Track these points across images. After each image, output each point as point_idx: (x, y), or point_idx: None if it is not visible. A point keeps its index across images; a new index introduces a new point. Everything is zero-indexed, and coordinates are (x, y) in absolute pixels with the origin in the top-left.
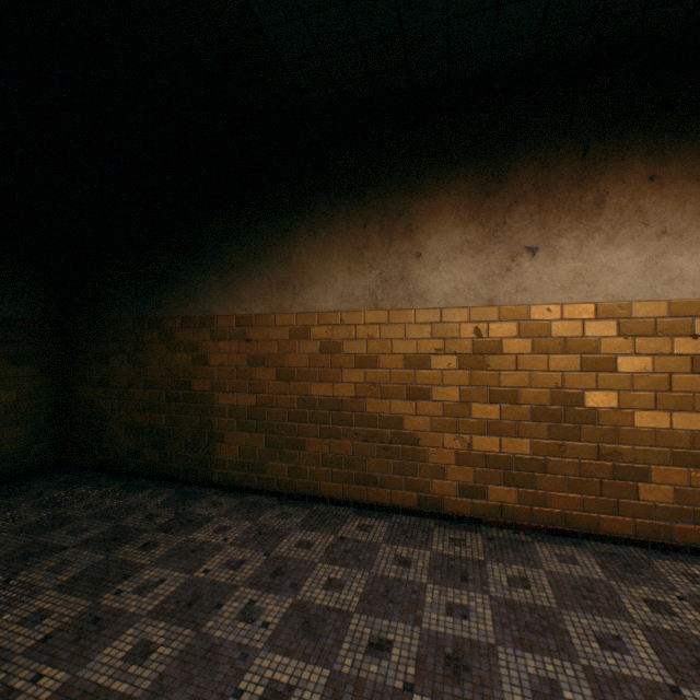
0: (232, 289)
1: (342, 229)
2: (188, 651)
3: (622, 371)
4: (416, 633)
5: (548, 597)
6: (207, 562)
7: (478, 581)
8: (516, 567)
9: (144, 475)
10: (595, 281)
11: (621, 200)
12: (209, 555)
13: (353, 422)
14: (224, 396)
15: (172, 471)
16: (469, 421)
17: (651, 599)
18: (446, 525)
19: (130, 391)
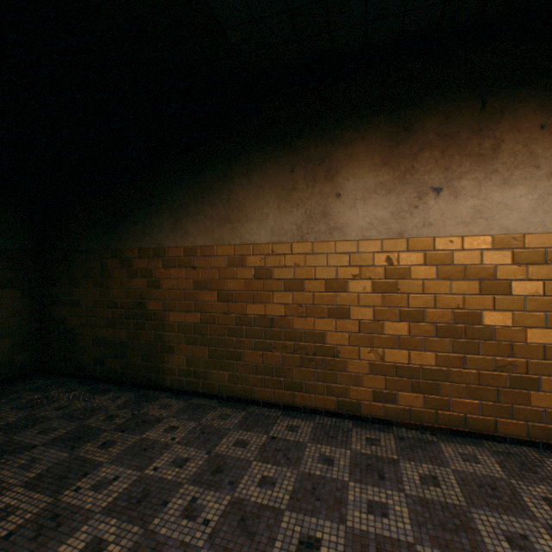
0: (180, 224)
1: (273, 173)
2: (135, 549)
3: (516, 294)
4: (341, 532)
5: (457, 495)
6: (156, 460)
7: (394, 479)
8: (426, 465)
9: (108, 380)
10: (492, 216)
11: (515, 146)
12: (158, 453)
13: (282, 337)
14: (174, 314)
15: (130, 377)
16: (382, 337)
17: (549, 498)
18: (362, 426)
19: (96, 310)
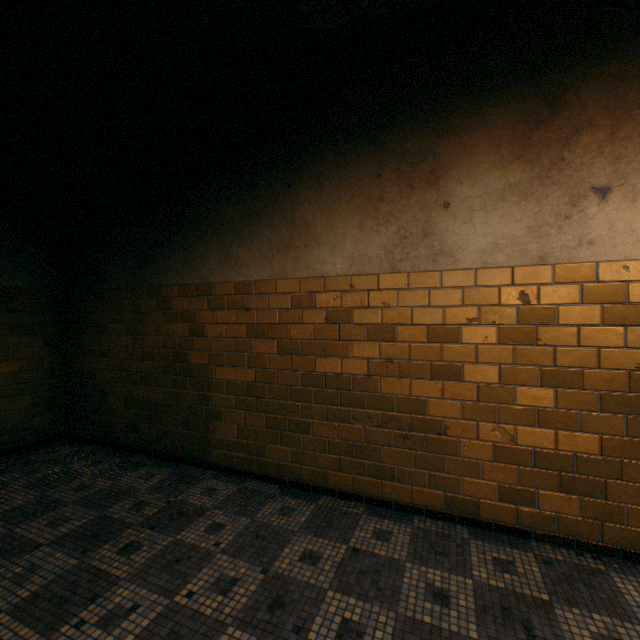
0: (230, 253)
1: (353, 179)
2: None
3: None
4: None
5: None
6: (192, 579)
7: None
8: (599, 617)
9: (142, 450)
10: None
11: None
12: (196, 567)
13: (365, 404)
14: (222, 370)
15: (169, 449)
16: (513, 408)
17: None
18: (484, 536)
19: (128, 362)
